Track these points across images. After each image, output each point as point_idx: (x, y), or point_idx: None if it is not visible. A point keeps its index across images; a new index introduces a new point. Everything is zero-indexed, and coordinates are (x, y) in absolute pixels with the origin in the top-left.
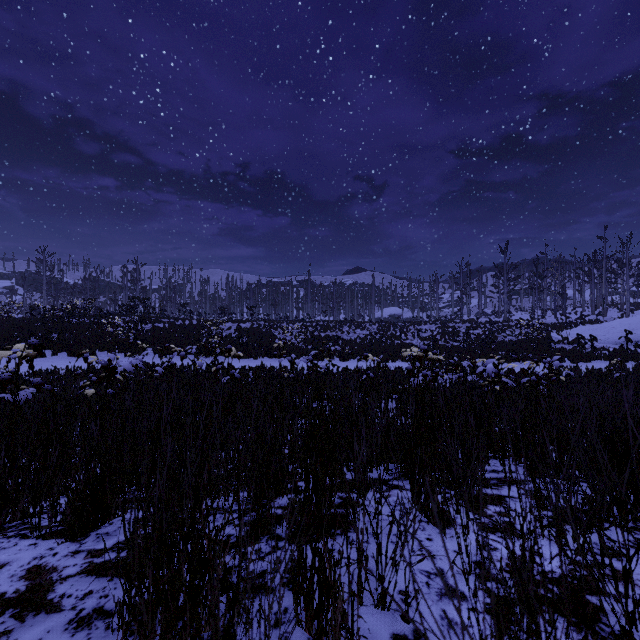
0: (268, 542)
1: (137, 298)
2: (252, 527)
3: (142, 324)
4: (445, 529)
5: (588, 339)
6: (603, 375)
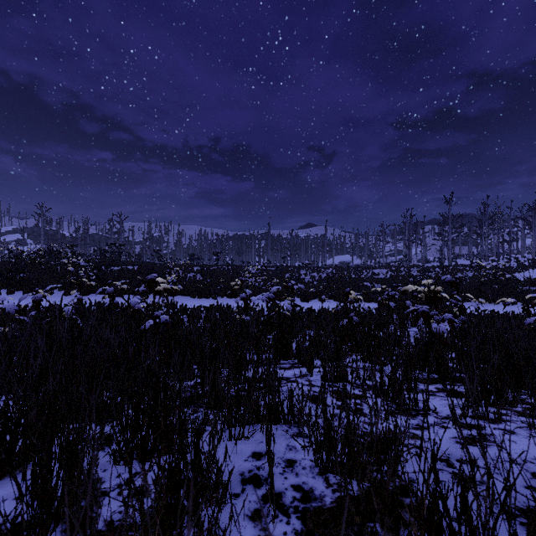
0: None
1: (114, 244)
2: None
3: (111, 266)
4: None
5: None
6: None
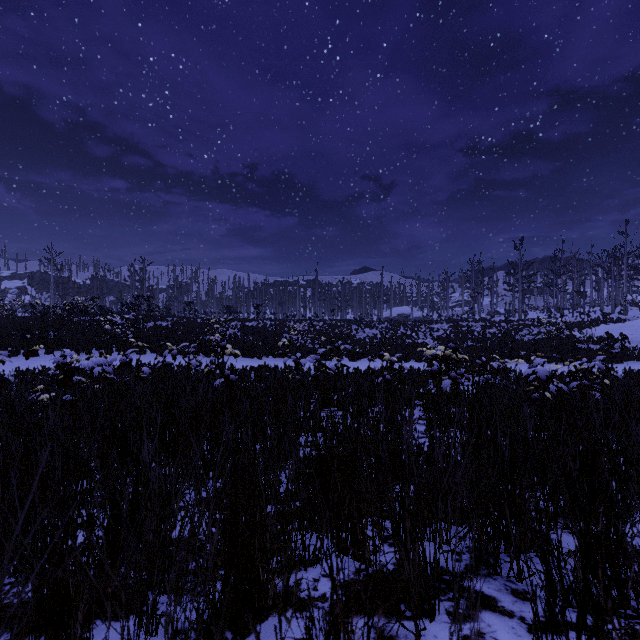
0: None
1: (141, 296)
2: None
3: (144, 322)
4: None
5: (615, 338)
6: None
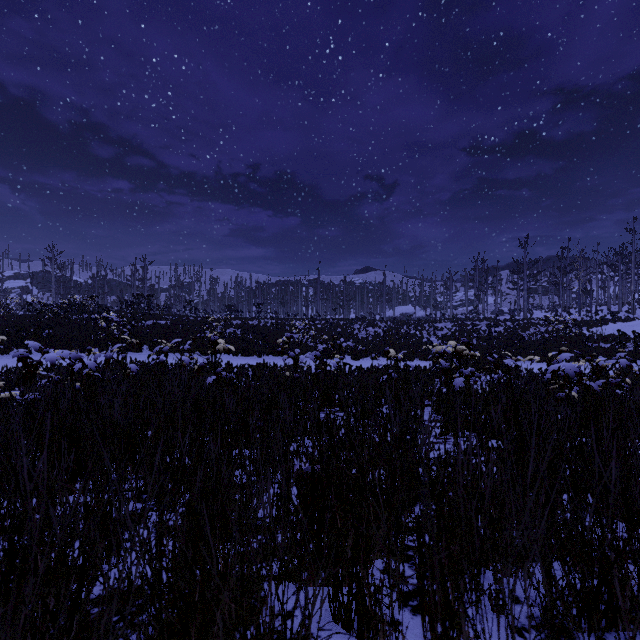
0: None
1: (141, 295)
2: None
3: (142, 320)
4: None
5: (626, 337)
6: None
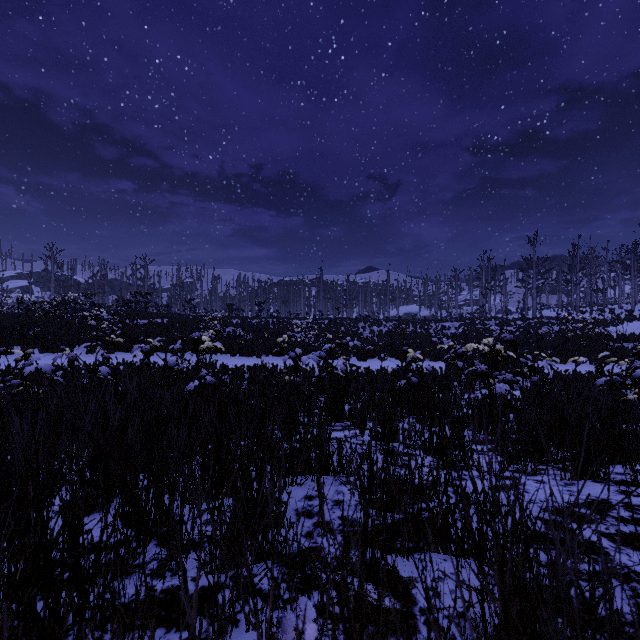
0: None
1: (139, 293)
2: None
3: (137, 319)
4: None
5: None
6: None
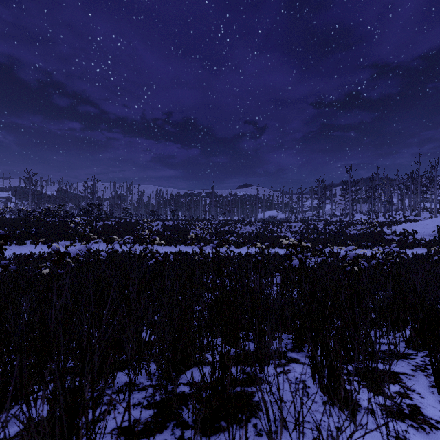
0: (174, 431)
1: (93, 204)
2: (159, 409)
3: (96, 222)
4: (355, 418)
5: (410, 232)
6: (426, 258)
